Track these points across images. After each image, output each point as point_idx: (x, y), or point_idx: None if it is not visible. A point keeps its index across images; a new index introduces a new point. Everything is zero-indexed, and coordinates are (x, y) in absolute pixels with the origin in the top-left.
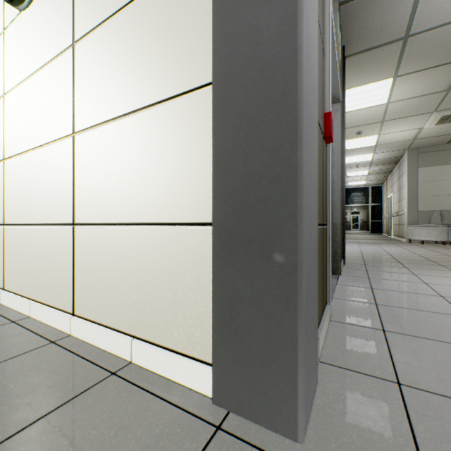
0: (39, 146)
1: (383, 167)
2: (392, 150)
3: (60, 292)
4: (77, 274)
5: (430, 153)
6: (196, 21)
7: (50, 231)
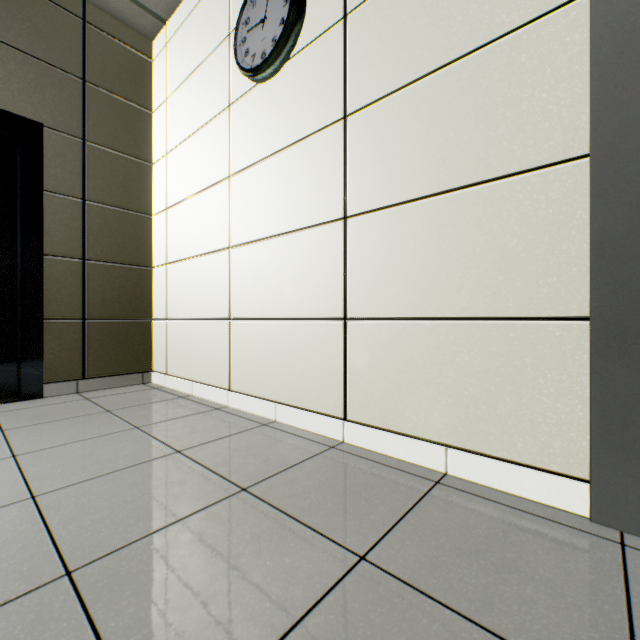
0: (288, 232)
1: None
2: None
3: (323, 395)
4: (350, 374)
5: None
6: (554, 87)
7: (305, 326)
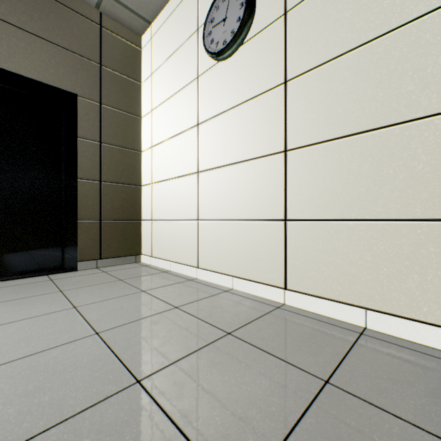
0: (242, 161)
1: None
2: None
3: (268, 271)
4: (289, 258)
5: None
6: None
7: (255, 225)
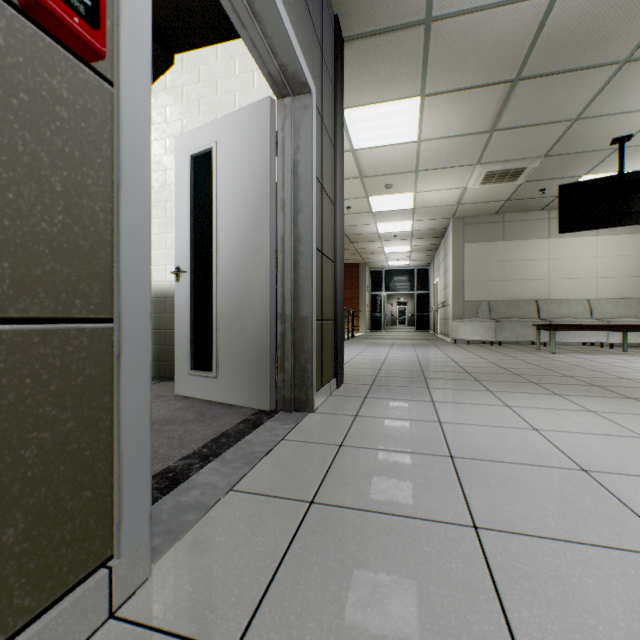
0: None
1: (428, 242)
2: (434, 218)
3: None
4: None
5: (477, 226)
6: None
7: None
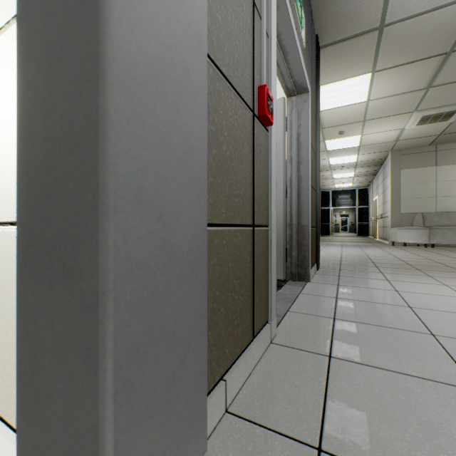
0: None
1: (368, 169)
2: (375, 151)
3: None
4: None
5: (412, 155)
6: None
7: None
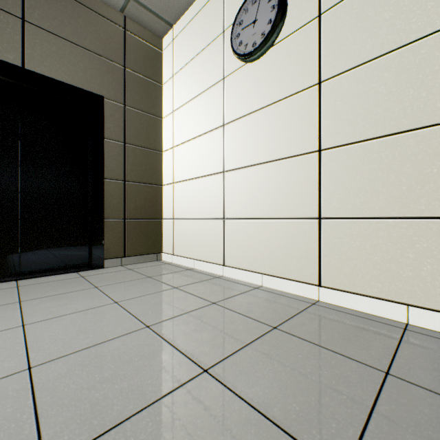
0: (272, 160)
1: None
2: None
3: (301, 269)
4: (324, 255)
5: None
6: None
7: (286, 223)
